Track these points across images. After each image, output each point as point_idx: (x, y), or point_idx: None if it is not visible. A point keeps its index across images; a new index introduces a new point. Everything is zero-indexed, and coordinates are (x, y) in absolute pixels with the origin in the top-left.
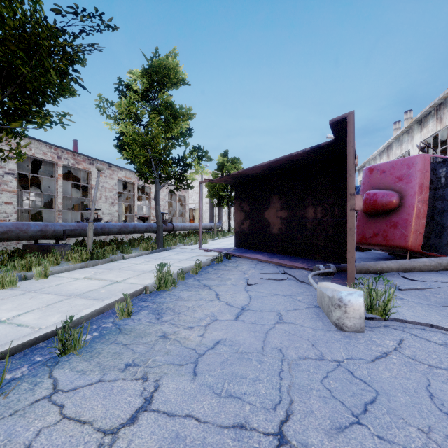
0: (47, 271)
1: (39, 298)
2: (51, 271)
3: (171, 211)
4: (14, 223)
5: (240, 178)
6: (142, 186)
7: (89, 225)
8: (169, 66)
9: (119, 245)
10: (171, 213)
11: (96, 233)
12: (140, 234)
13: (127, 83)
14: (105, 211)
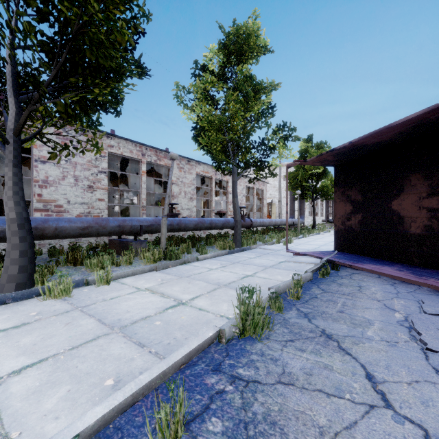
0: (108, 277)
1: (75, 326)
2: (116, 275)
3: (247, 206)
4: (94, 218)
5: (348, 153)
6: (219, 181)
7: (162, 221)
8: (248, 33)
9: (195, 242)
10: (248, 208)
11: (173, 229)
12: (217, 230)
13: (203, 64)
14: (184, 206)
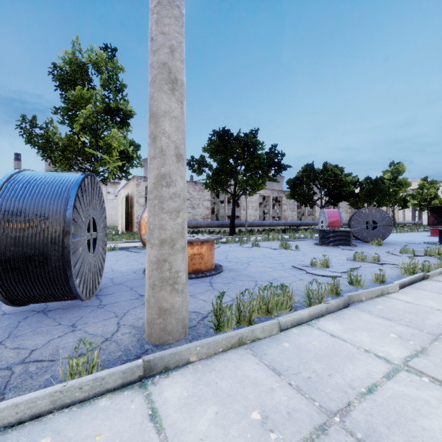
0: None
1: None
2: None
3: None
4: None
5: (432, 207)
6: None
7: None
8: (400, 169)
9: None
10: None
11: None
12: None
13: (384, 178)
14: None
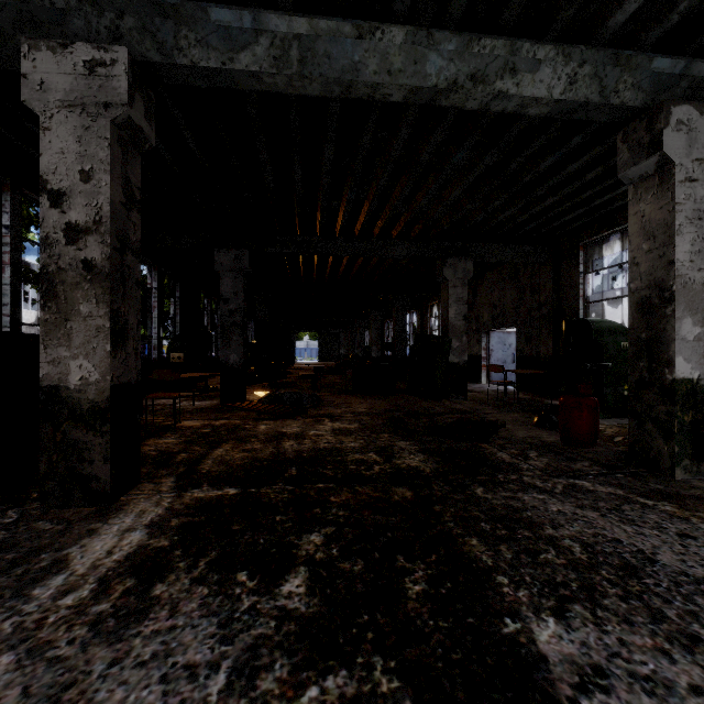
0: None
1: None
2: None
3: None
4: None
5: None
6: None
7: None
8: None
9: None
10: None
11: None
12: None
13: None
14: None
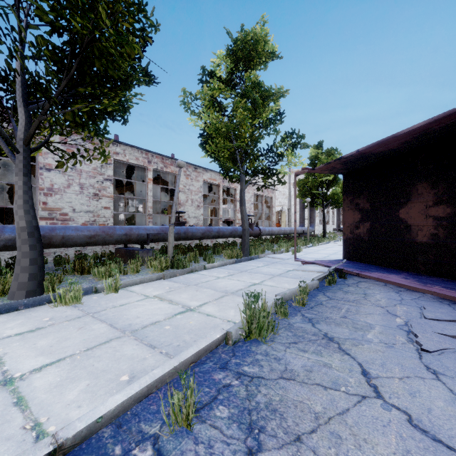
0: (117, 284)
1: (88, 330)
2: (124, 283)
3: (256, 214)
4: (101, 227)
5: (356, 162)
6: (227, 188)
7: (169, 229)
8: (256, 39)
9: (202, 251)
10: (257, 216)
11: (180, 237)
12: (225, 239)
13: (210, 70)
14: (191, 214)
